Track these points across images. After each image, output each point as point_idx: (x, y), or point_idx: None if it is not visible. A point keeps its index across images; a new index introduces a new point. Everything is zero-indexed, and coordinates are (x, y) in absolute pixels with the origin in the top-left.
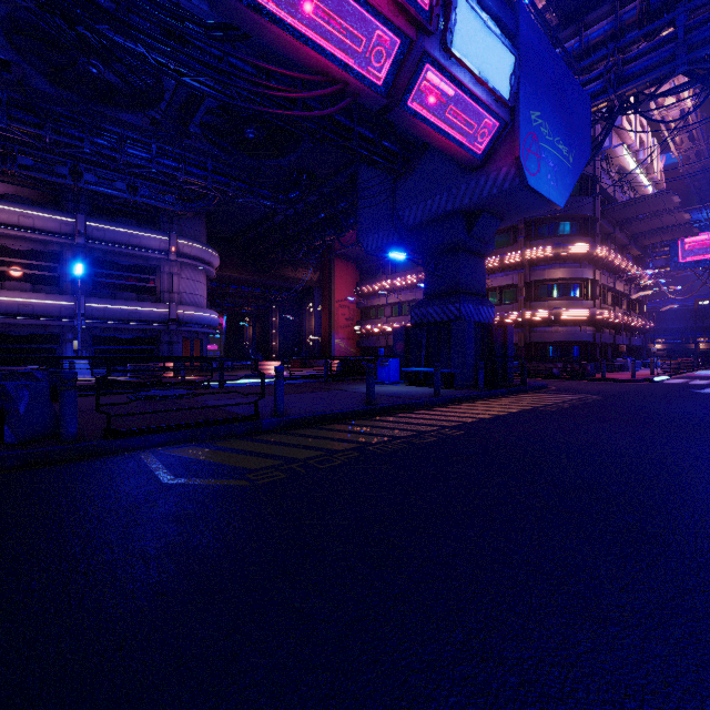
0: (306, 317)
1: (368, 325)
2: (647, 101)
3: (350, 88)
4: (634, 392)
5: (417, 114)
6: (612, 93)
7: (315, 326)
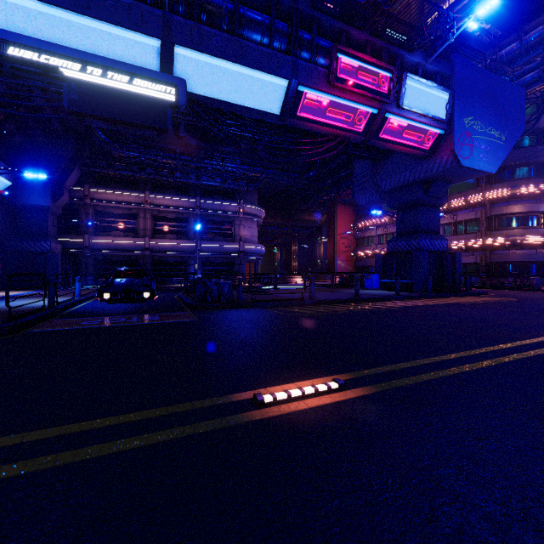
0: (317, 246)
1: (362, 251)
2: None
3: (345, 136)
4: None
5: (384, 139)
6: None
7: (323, 252)
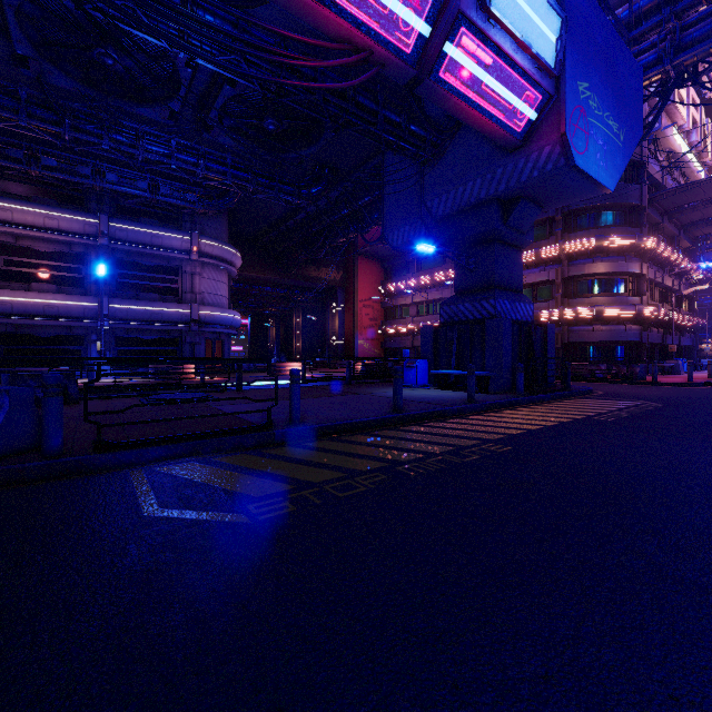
0: (329, 318)
1: (393, 325)
2: (708, 70)
3: (374, 57)
4: (697, 398)
5: (450, 87)
6: (668, 63)
7: (338, 327)
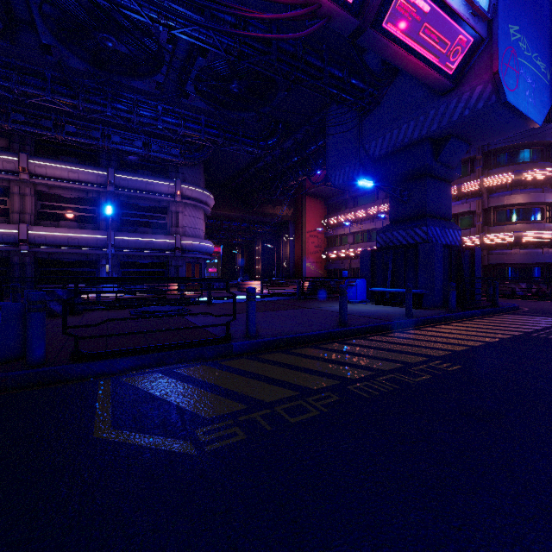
0: (283, 246)
1: (334, 251)
2: None
3: (322, 11)
4: None
5: (390, 35)
6: None
7: (290, 253)
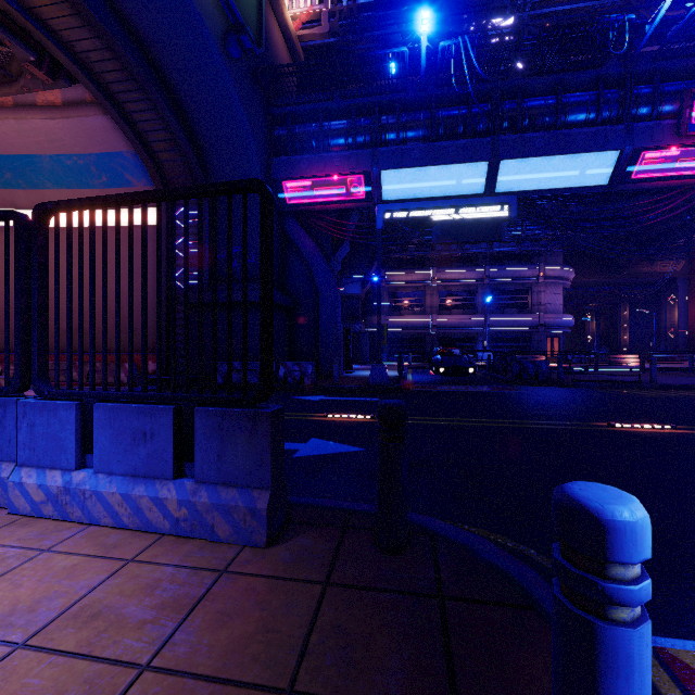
0: (666, 310)
1: None
2: None
3: None
4: None
5: None
6: None
7: (678, 319)
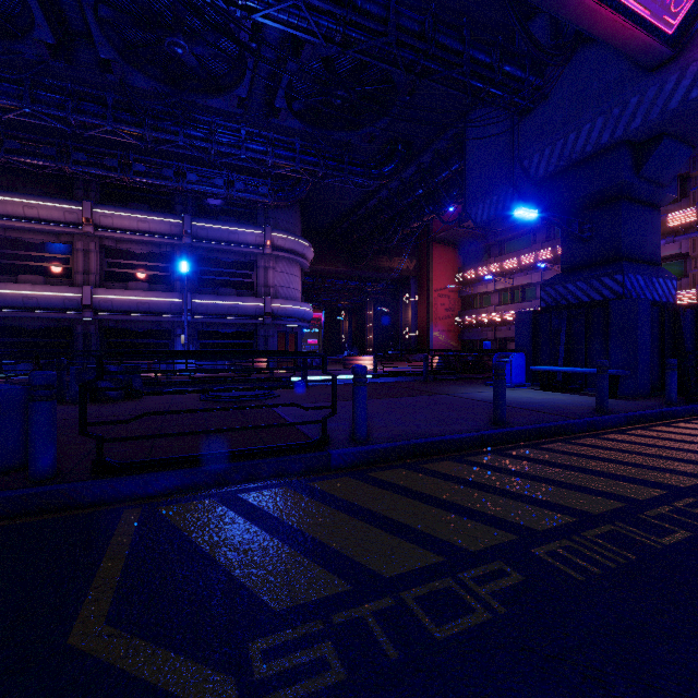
0: (402, 309)
1: (472, 315)
2: None
3: None
4: None
5: None
6: None
7: (411, 318)
